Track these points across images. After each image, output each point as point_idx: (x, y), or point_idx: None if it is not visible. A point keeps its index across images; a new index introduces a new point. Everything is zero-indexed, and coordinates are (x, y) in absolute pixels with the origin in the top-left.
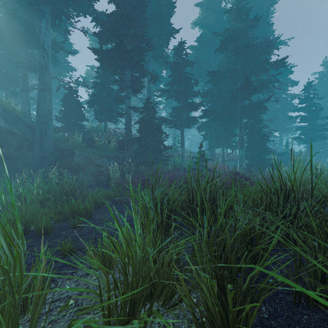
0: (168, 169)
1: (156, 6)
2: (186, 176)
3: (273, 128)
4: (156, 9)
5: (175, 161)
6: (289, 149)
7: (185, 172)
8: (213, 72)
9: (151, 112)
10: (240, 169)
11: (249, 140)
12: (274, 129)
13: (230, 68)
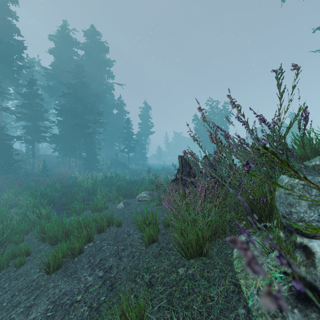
0: (19, 176)
1: (6, 44)
2: (29, 182)
3: (115, 140)
4: (6, 46)
5: (26, 169)
6: (118, 157)
7: (35, 177)
8: (59, 110)
9: (3, 135)
10: (74, 173)
11: (86, 153)
12: (116, 141)
13: (73, 107)
